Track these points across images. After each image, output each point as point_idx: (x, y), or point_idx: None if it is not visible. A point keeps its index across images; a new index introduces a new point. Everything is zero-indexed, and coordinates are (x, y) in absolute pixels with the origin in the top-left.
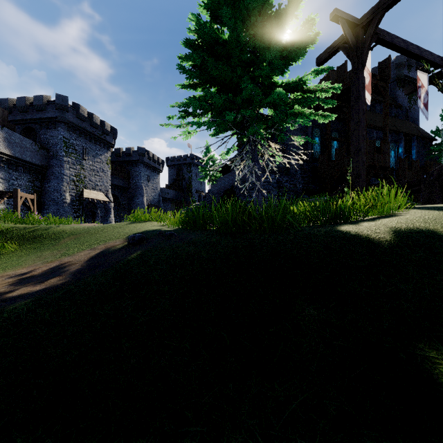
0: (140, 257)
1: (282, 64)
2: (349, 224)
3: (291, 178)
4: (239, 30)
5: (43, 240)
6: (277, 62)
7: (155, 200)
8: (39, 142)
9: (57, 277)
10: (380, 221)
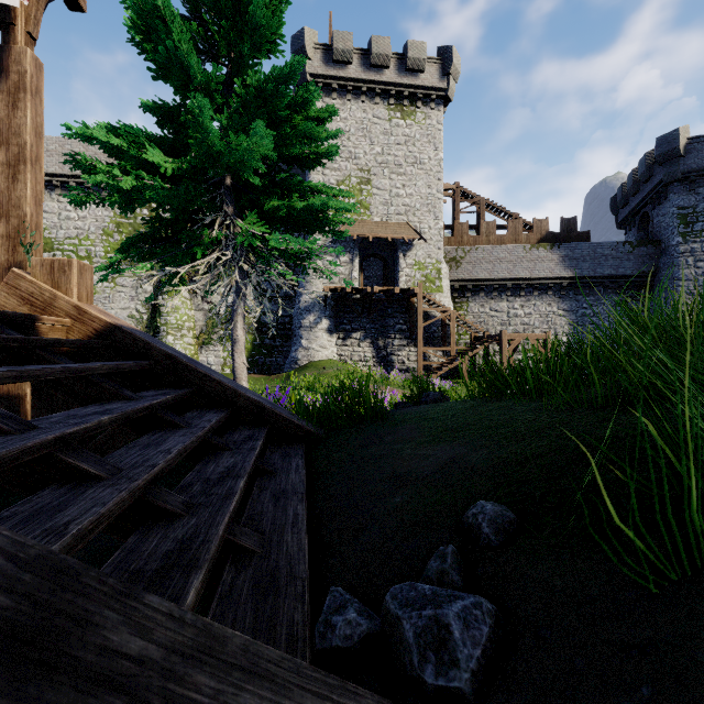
0: None
1: None
2: None
3: None
4: None
5: None
6: None
7: None
8: (651, 232)
9: None
10: None
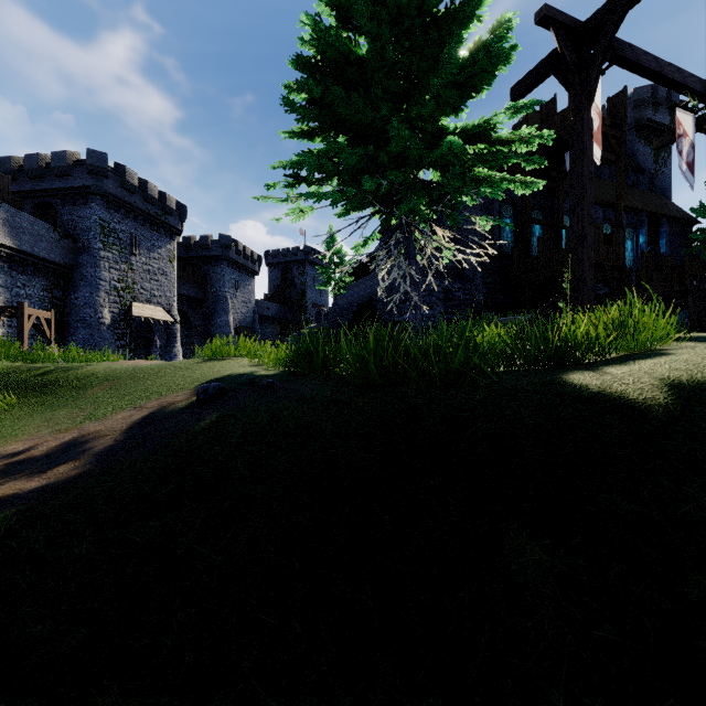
0: (216, 426)
1: (457, 96)
2: (583, 370)
3: (467, 285)
4: (385, 40)
5: (58, 390)
6: (449, 93)
7: (247, 319)
8: (61, 226)
9: (70, 461)
10: (637, 364)
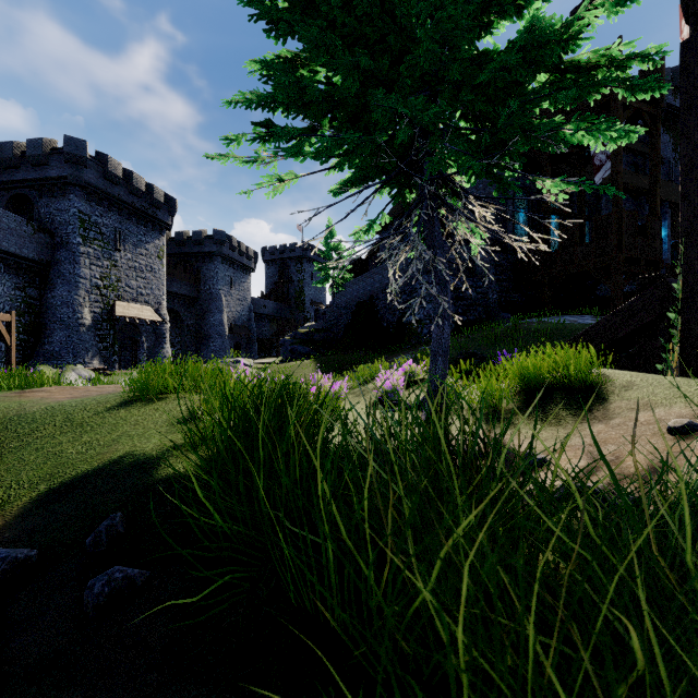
0: None
1: None
2: None
3: (479, 283)
4: None
5: None
6: None
7: (243, 318)
8: (38, 220)
9: None
10: None
